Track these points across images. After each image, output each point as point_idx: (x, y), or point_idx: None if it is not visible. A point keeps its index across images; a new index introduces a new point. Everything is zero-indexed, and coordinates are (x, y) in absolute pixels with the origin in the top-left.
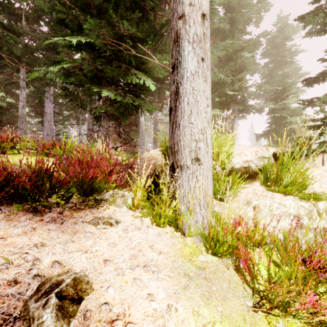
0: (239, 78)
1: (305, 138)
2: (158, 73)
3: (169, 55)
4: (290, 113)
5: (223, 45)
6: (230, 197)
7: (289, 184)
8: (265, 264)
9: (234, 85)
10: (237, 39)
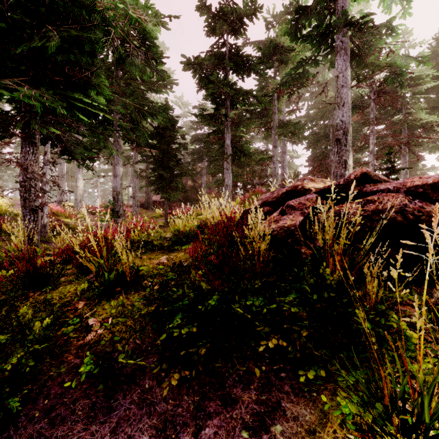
0: None
1: None
2: None
3: None
4: None
5: None
6: None
7: None
8: None
9: None
10: None
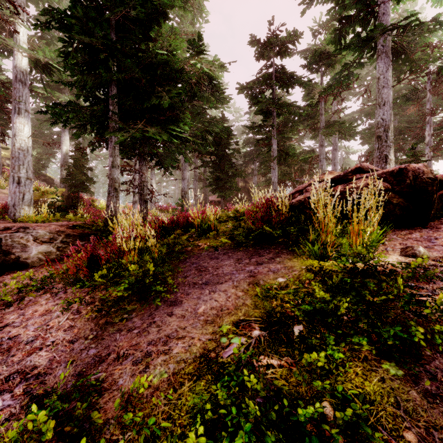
0: None
1: None
2: None
3: None
4: None
5: None
6: None
7: None
8: None
9: None
10: None
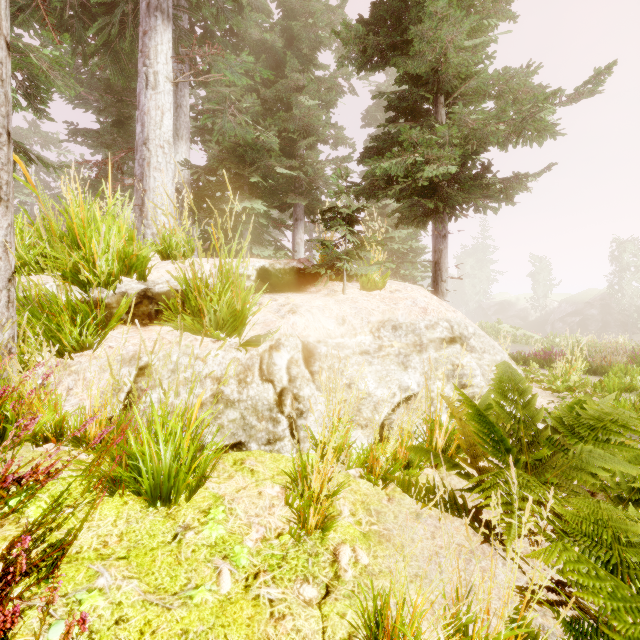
0: (303, 147)
1: (322, 244)
2: (57, 84)
3: (65, 39)
4: (392, 222)
5: (241, 65)
6: (98, 350)
7: (228, 318)
8: (59, 485)
9: (297, 160)
10: (293, 69)
